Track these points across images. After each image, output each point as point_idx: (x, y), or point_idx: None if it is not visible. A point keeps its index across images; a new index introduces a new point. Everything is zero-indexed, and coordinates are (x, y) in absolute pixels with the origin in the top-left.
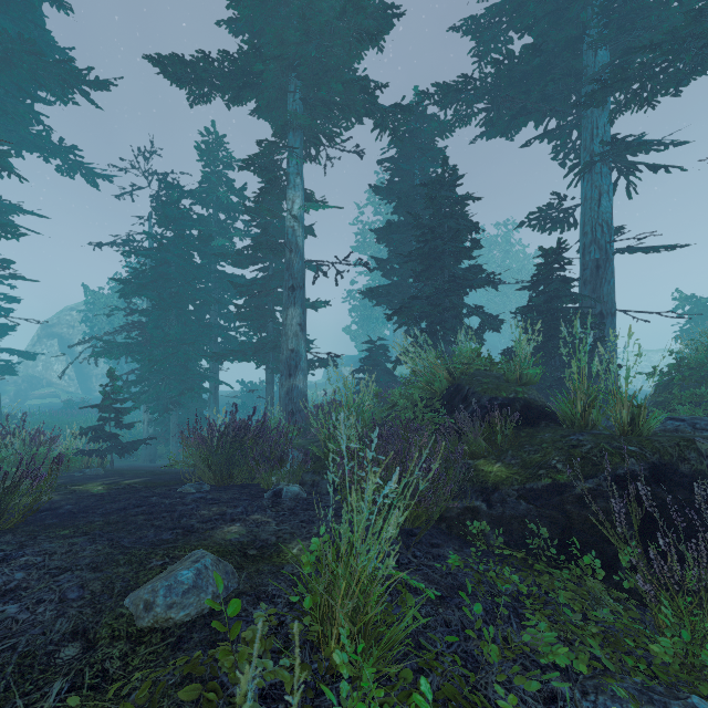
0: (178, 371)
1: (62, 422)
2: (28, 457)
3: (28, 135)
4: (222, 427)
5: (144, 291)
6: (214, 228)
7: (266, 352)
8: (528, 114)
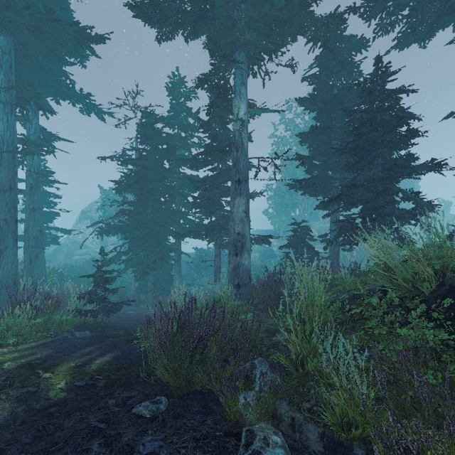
0: (153, 245)
1: (87, 272)
2: (26, 328)
3: (60, 87)
4: (183, 296)
5: (130, 188)
6: (177, 142)
7: (215, 233)
8: (454, 13)
